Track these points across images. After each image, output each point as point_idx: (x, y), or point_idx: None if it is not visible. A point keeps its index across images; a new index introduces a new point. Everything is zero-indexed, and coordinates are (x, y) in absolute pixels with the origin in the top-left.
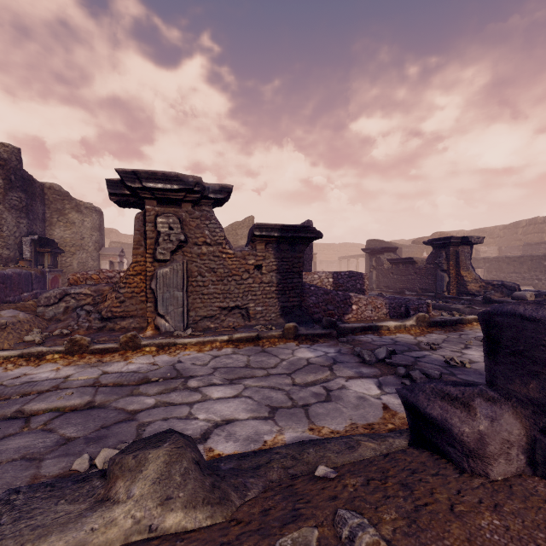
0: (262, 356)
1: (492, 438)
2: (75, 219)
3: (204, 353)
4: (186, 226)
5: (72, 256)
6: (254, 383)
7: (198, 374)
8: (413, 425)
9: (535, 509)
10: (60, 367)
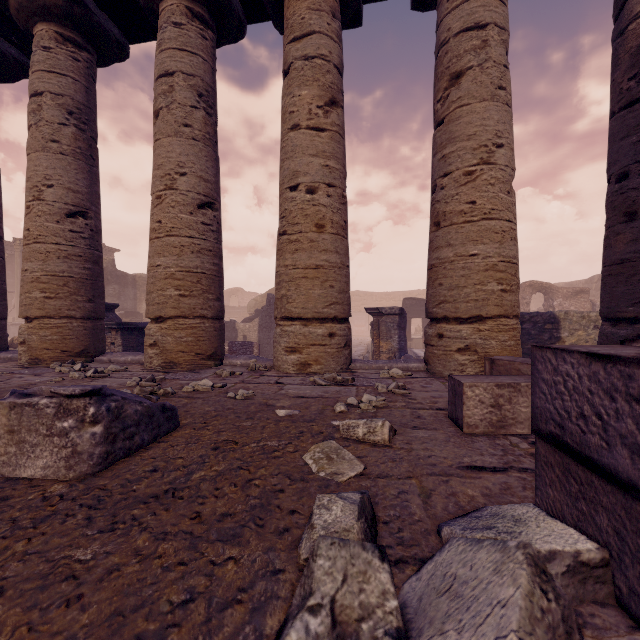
0: None
1: None
2: None
3: None
4: None
5: None
6: None
7: None
8: None
9: None
10: None
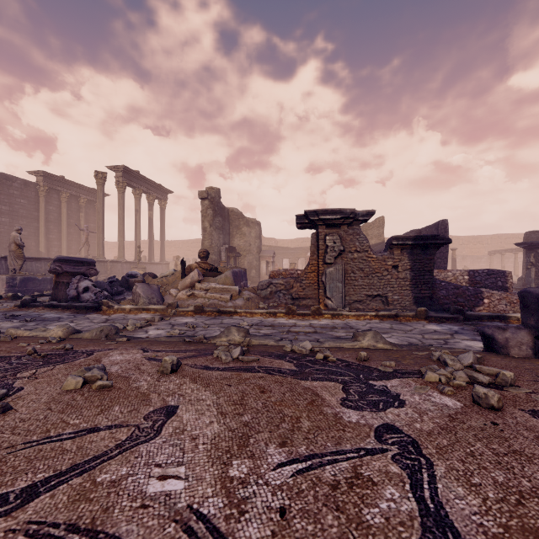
0: (400, 325)
1: (512, 340)
2: (246, 231)
3: (361, 321)
4: (343, 240)
5: (244, 258)
6: (397, 334)
7: (362, 329)
8: (484, 343)
9: (521, 360)
10: (287, 319)
